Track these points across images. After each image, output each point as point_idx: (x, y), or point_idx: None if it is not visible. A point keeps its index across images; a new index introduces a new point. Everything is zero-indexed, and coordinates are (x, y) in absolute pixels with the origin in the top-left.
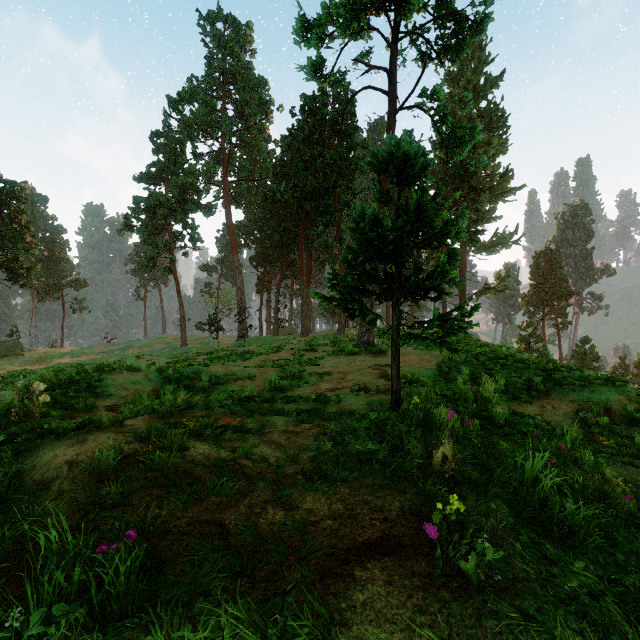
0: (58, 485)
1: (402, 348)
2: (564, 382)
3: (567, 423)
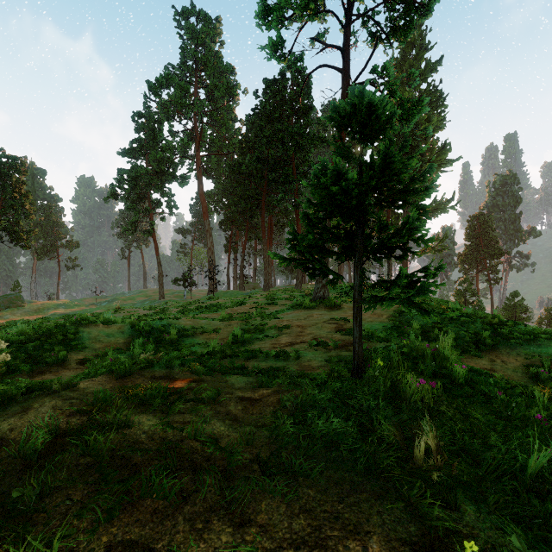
0: None
1: None
2: (510, 336)
3: (519, 378)
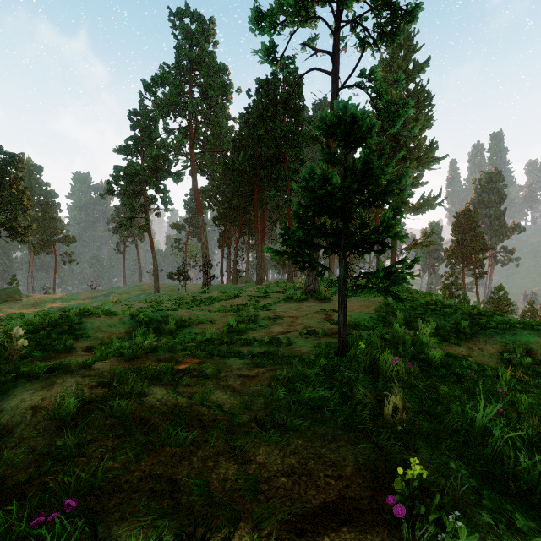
0: (20, 431)
1: None
2: (488, 326)
3: (493, 363)
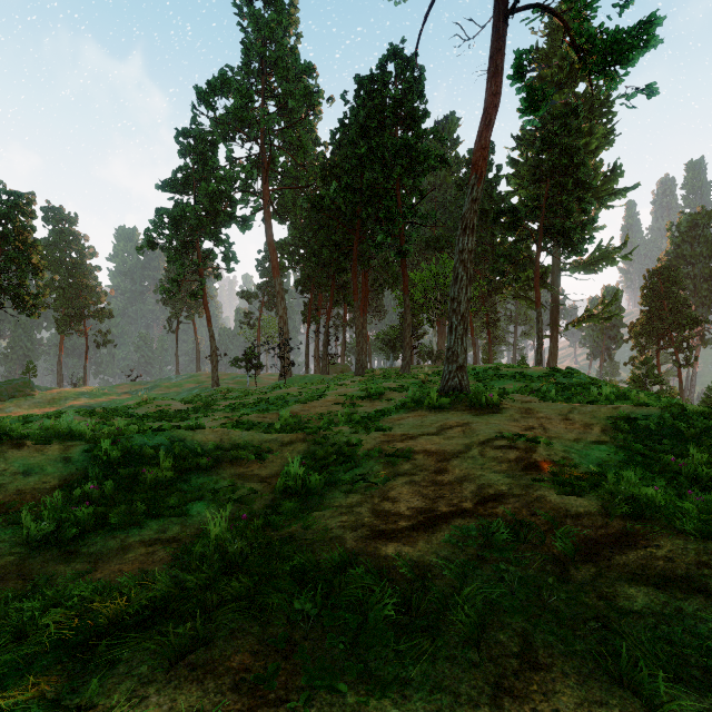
0: None
1: (518, 398)
2: None
3: None
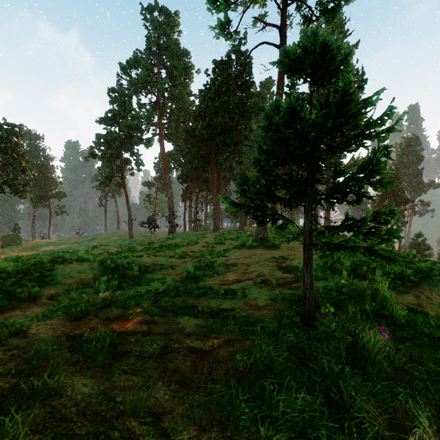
0: None
1: (290, 243)
2: (431, 274)
3: None
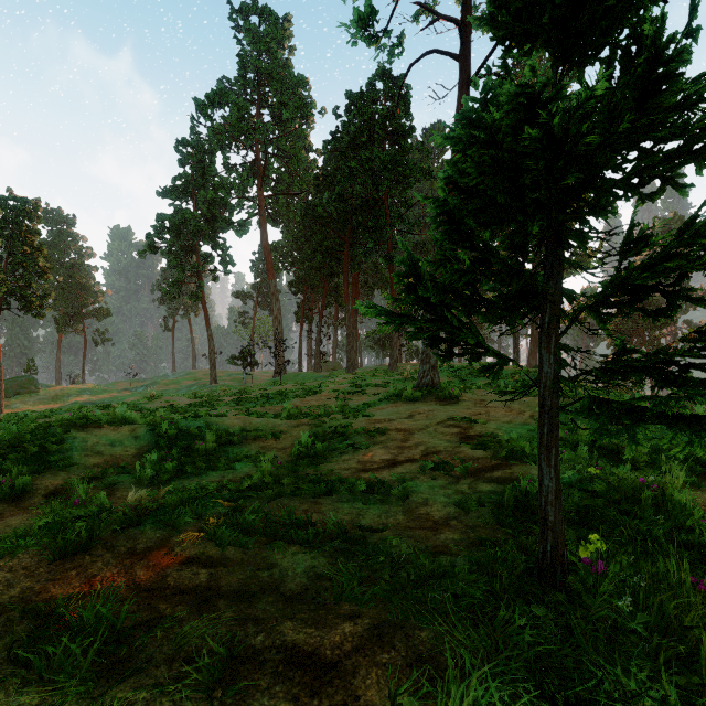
0: None
1: (478, 392)
2: None
3: None
